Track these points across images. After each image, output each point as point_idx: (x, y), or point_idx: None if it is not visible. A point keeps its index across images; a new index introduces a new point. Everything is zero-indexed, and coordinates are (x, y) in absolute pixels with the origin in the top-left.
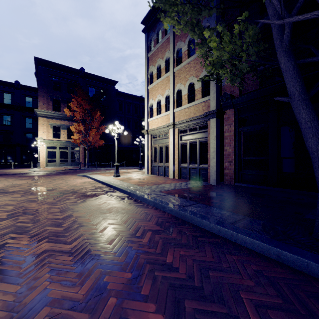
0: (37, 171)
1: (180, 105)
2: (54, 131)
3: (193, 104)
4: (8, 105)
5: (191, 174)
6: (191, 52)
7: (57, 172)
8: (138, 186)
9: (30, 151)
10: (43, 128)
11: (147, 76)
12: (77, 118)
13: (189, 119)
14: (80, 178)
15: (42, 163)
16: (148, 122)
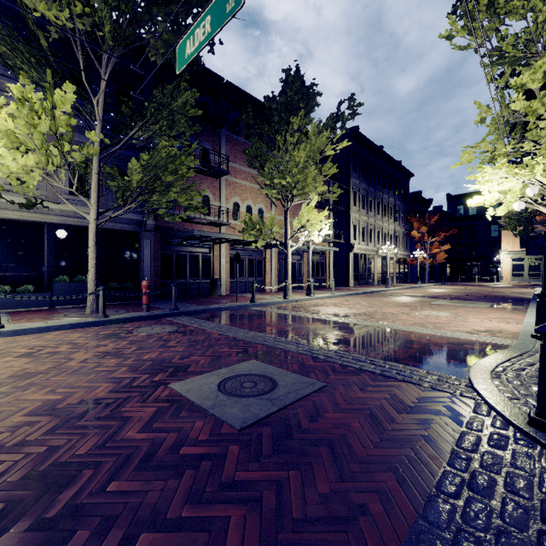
0: (497, 284)
1: None
2: (520, 240)
3: None
4: (473, 217)
5: None
6: None
7: (515, 286)
8: None
9: (496, 263)
10: (507, 239)
11: None
12: None
13: None
14: (527, 289)
15: (506, 278)
16: None
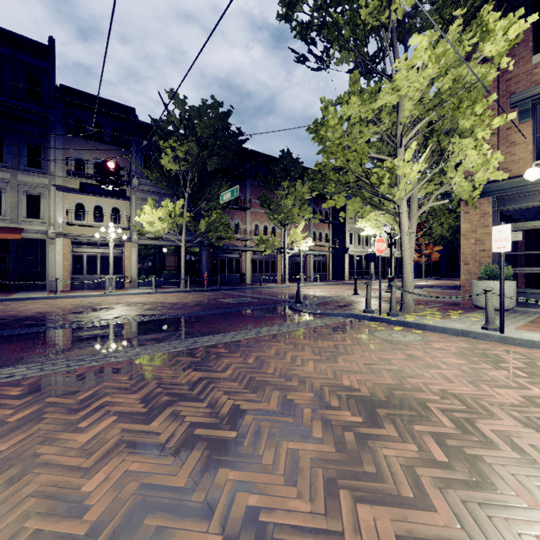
0: None
1: None
2: None
3: None
4: None
5: None
6: None
7: None
8: None
9: None
10: None
11: None
12: None
13: None
14: None
15: None
16: None
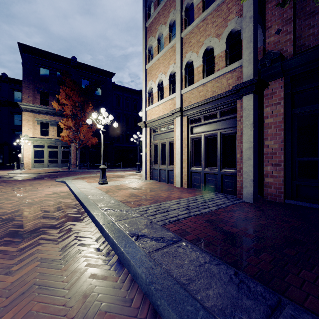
0: (16, 173)
1: (190, 84)
2: (41, 127)
3: (211, 78)
4: None
5: (207, 182)
6: (207, 4)
7: (37, 176)
8: (125, 207)
9: (19, 150)
10: (29, 124)
11: (145, 52)
12: (66, 112)
13: (206, 100)
14: (56, 185)
15: (28, 164)
16: (146, 111)
